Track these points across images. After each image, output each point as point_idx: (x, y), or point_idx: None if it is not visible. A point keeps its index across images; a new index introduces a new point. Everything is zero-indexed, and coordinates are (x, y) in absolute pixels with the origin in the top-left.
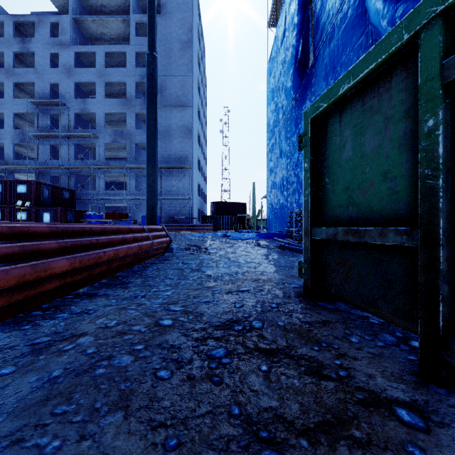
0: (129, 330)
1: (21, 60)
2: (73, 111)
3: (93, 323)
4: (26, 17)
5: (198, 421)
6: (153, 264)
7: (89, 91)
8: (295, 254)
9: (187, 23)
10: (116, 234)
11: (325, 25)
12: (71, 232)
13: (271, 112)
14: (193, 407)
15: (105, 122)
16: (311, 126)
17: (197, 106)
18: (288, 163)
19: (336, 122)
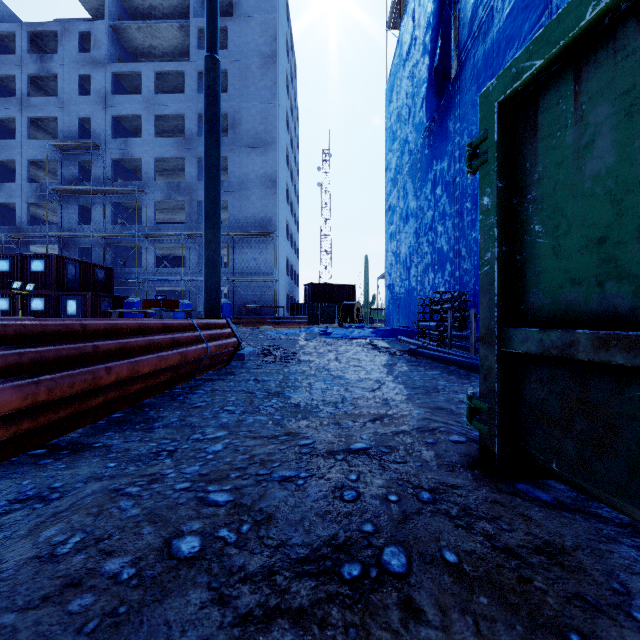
0: (94, 572)
1: (40, 86)
2: (111, 157)
3: (34, 537)
4: (46, 25)
5: None
6: (208, 381)
7: (133, 128)
8: (434, 363)
9: (270, 29)
10: (139, 334)
11: (477, 13)
12: (38, 334)
13: (392, 153)
14: None
15: (156, 172)
16: (498, 120)
17: (285, 148)
18: (417, 225)
19: (565, 98)
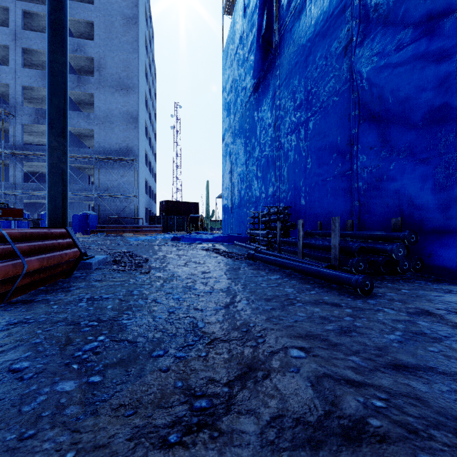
0: None
1: None
2: None
3: None
4: None
5: None
6: (24, 305)
7: None
8: (271, 266)
9: None
10: None
11: None
12: None
13: (227, 104)
14: None
15: (24, 99)
16: None
17: (144, 93)
18: (247, 158)
19: None
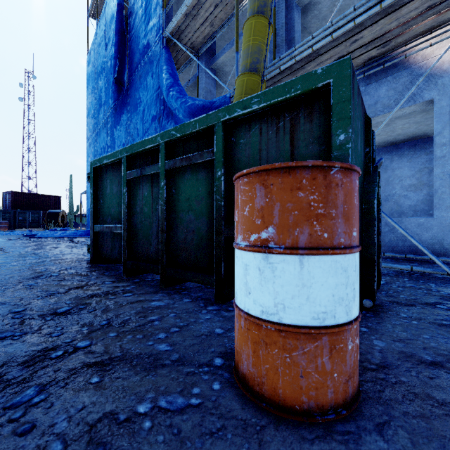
0: None
1: None
2: None
3: None
4: None
5: (23, 294)
6: None
7: None
8: None
9: None
10: None
11: (137, 62)
12: None
13: (92, 107)
14: (19, 293)
15: None
16: (94, 171)
17: None
18: None
19: (105, 174)
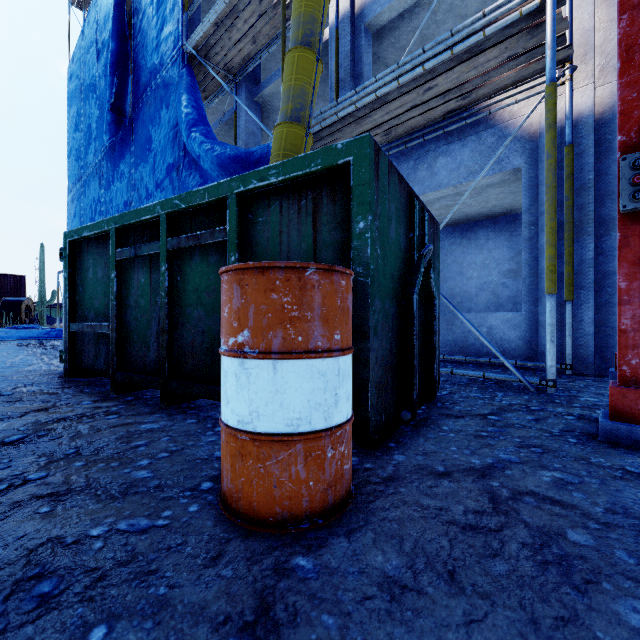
0: None
1: None
2: None
3: None
4: None
5: None
6: None
7: None
8: None
9: None
10: None
11: (145, 82)
12: None
13: (76, 143)
14: None
15: None
16: (69, 246)
17: None
18: None
19: (86, 251)
